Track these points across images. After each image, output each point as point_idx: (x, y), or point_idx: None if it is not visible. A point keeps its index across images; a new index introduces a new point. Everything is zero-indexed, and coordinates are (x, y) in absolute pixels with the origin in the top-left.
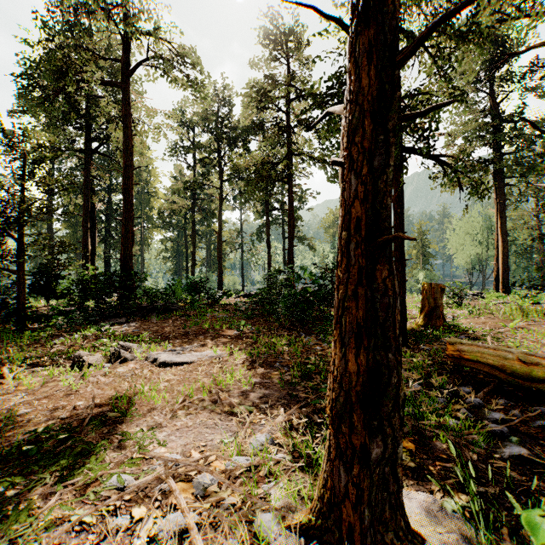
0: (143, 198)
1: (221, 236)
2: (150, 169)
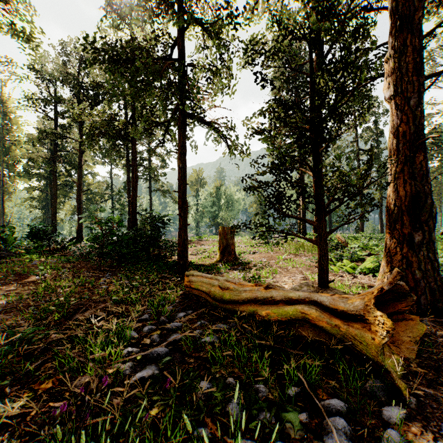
0: (3, 146)
1: (81, 186)
2: (11, 117)
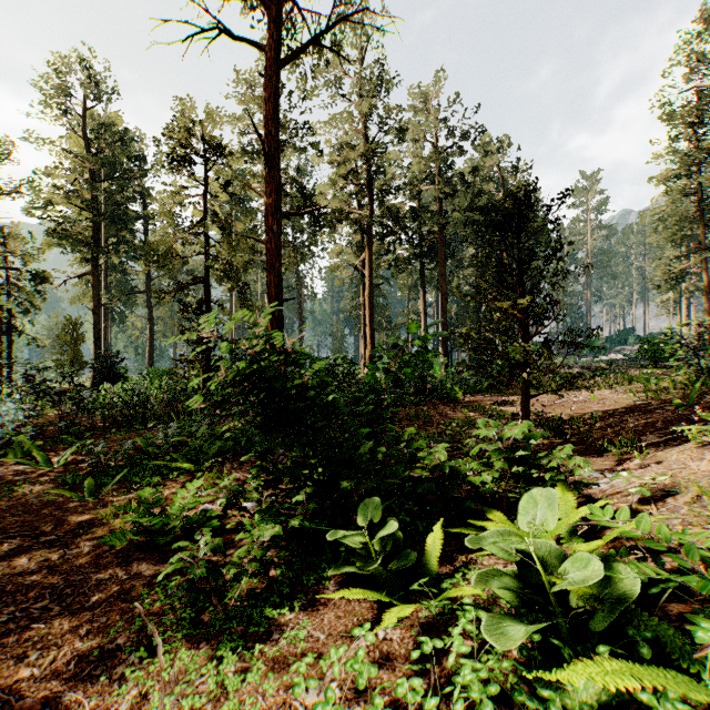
0: None
1: None
2: None
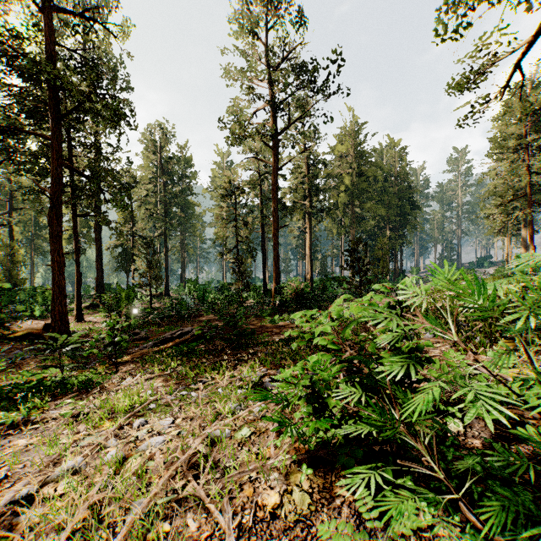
0: None
1: None
2: None
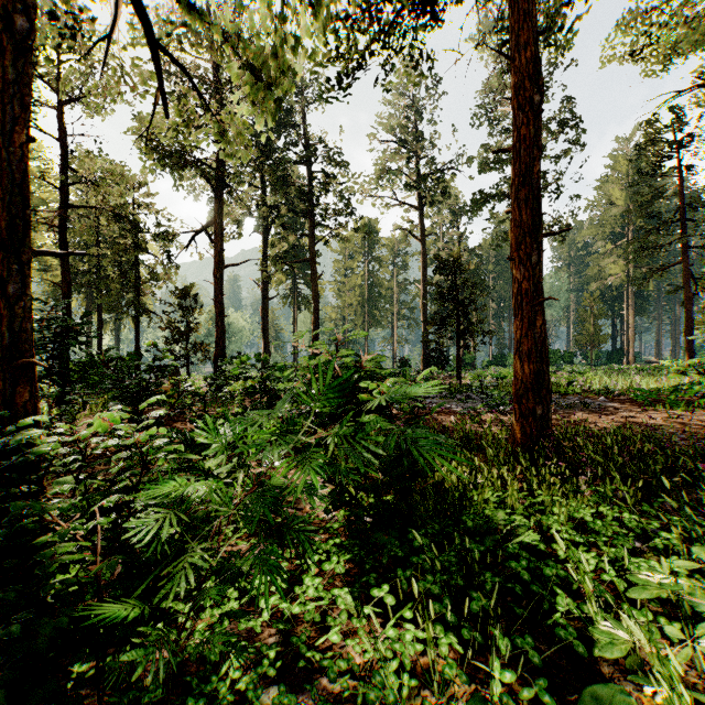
0: None
1: None
2: None
